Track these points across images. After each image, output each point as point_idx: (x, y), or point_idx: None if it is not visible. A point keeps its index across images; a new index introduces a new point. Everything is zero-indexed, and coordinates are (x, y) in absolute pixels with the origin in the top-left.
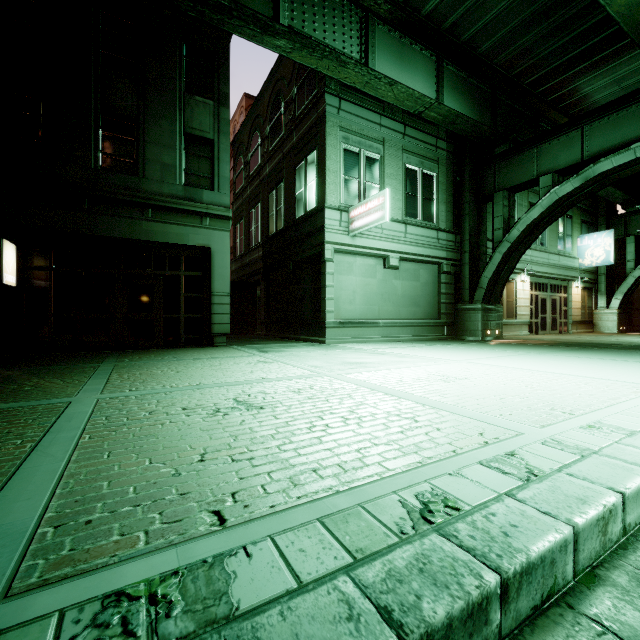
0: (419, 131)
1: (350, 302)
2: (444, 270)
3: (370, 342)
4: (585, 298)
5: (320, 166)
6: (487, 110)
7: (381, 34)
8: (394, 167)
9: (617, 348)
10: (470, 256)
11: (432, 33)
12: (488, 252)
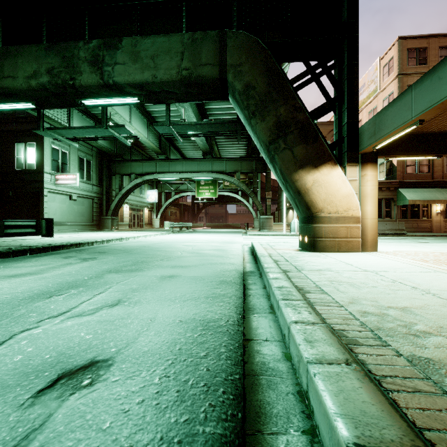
0: (85, 142)
1: (54, 214)
2: (95, 202)
3: (64, 232)
4: (150, 214)
5: (39, 152)
6: (113, 144)
7: (75, 113)
8: (74, 157)
9: (150, 230)
10: (106, 197)
11: (94, 117)
12: (113, 195)
